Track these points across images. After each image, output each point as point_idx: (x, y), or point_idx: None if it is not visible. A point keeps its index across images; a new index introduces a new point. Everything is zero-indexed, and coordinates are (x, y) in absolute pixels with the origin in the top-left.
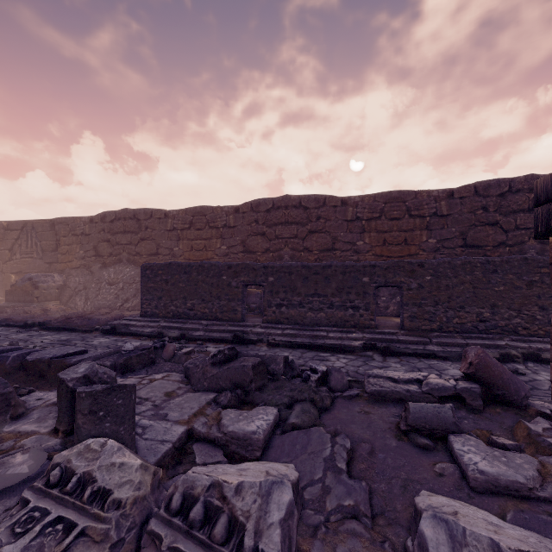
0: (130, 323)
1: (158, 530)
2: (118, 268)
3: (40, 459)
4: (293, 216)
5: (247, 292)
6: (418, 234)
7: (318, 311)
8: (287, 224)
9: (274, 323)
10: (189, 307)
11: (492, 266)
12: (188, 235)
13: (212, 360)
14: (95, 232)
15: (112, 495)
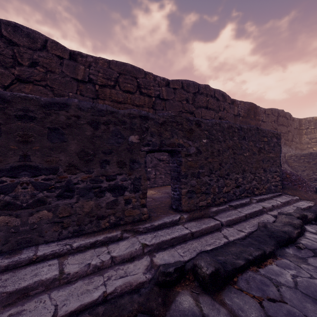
0: None
1: None
2: None
3: None
4: None
5: None
6: (147, 110)
7: (32, 209)
8: None
9: None
10: None
11: (243, 133)
12: None
13: None
14: None
15: None
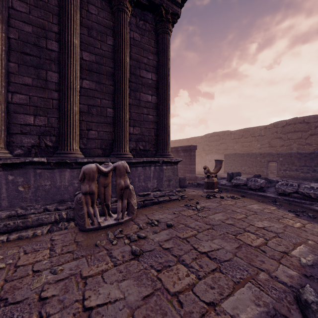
0: (221, 174)
1: (248, 182)
2: (211, 155)
3: (228, 182)
4: (299, 128)
5: (270, 165)
6: None
7: (306, 173)
8: (295, 132)
9: (282, 177)
10: (243, 169)
11: None
12: (241, 141)
13: (254, 176)
14: (202, 142)
15: (243, 179)
